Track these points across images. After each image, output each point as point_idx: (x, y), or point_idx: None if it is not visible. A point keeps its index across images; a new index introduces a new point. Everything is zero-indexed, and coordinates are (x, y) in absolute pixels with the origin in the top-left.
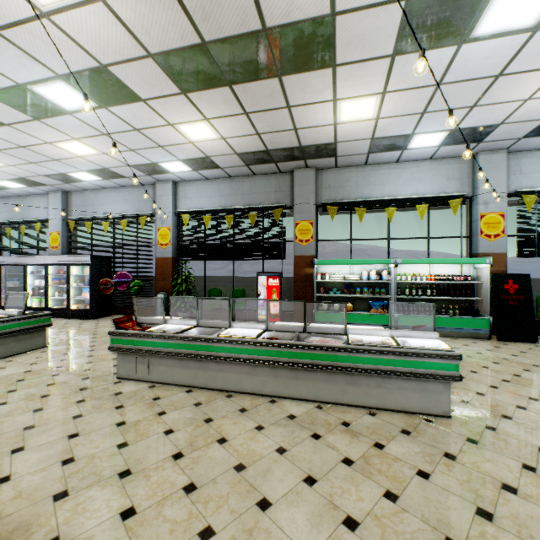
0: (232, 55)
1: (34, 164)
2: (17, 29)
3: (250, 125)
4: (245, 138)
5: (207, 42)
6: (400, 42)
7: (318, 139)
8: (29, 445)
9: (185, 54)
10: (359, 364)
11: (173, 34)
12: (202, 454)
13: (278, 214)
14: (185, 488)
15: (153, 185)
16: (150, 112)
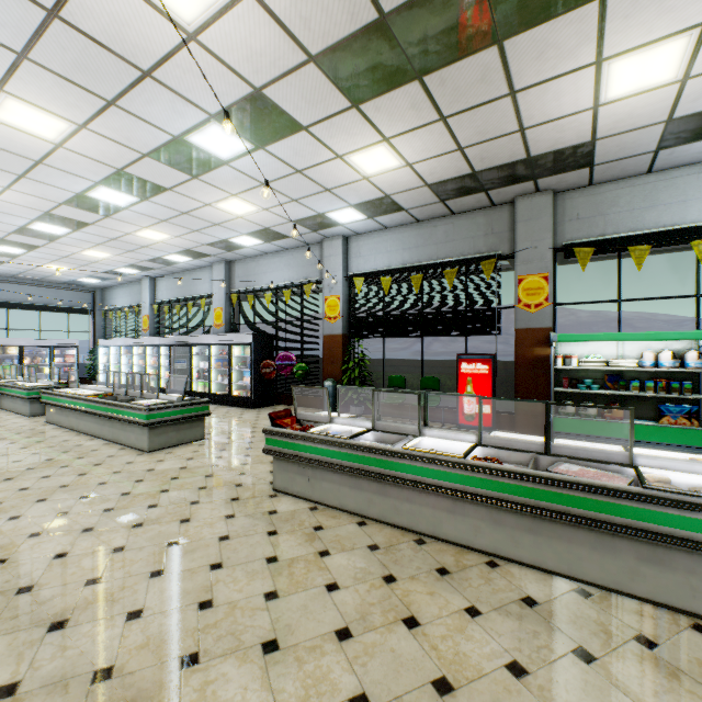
0: (424, 25)
1: (197, 233)
2: (167, 65)
3: (448, 136)
4: (441, 159)
5: (387, 14)
6: None
7: (561, 140)
8: (169, 570)
9: (356, 43)
10: (669, 527)
11: (339, 15)
12: (379, 640)
13: (488, 268)
14: (352, 701)
15: (319, 244)
16: (313, 144)
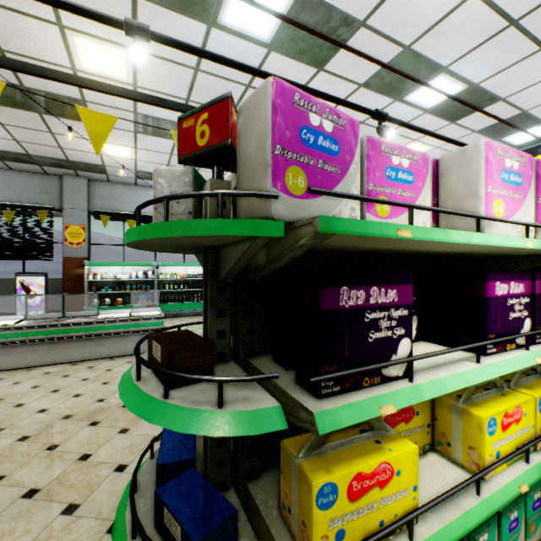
0: None
1: None
2: None
3: (6, 132)
4: None
5: None
6: (138, 128)
7: (87, 159)
8: None
9: None
10: (104, 330)
11: None
12: None
13: (44, 215)
14: None
15: None
16: None
